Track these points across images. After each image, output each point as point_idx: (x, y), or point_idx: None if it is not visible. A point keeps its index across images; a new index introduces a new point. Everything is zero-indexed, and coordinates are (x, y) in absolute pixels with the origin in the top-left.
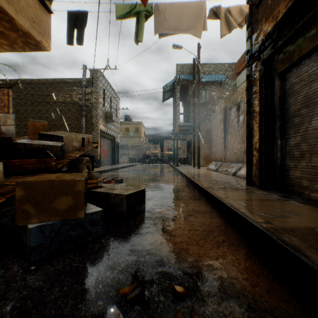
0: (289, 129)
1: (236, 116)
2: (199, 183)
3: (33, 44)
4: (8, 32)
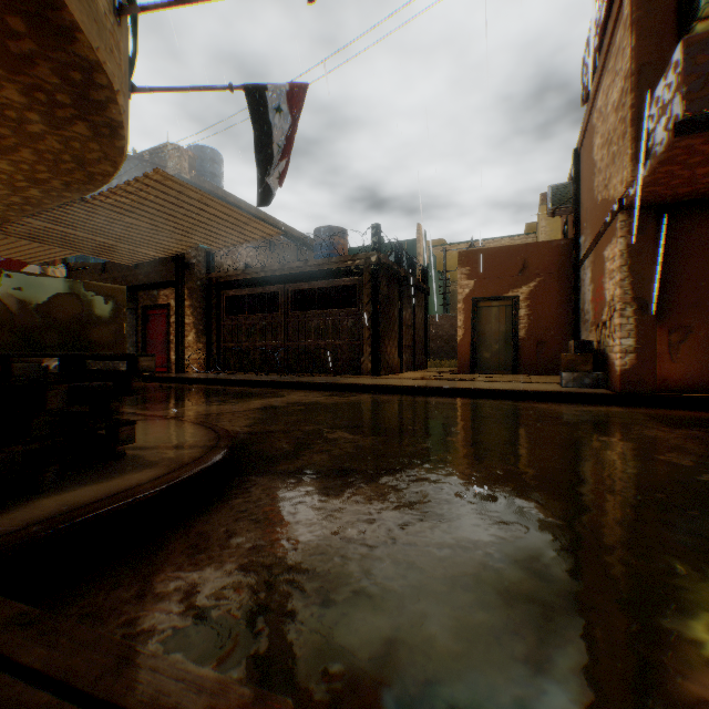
0: None
1: None
2: None
3: None
4: None
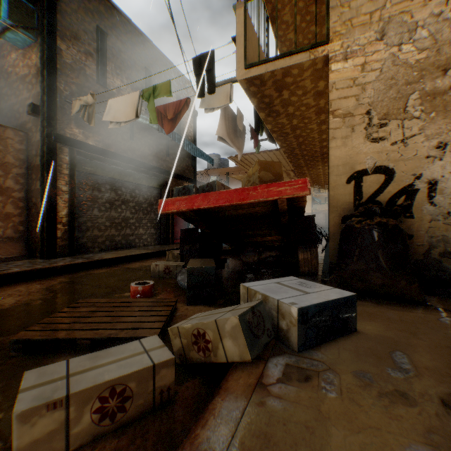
0: (79, 211)
1: None
2: (69, 264)
3: (255, 85)
4: (273, 93)
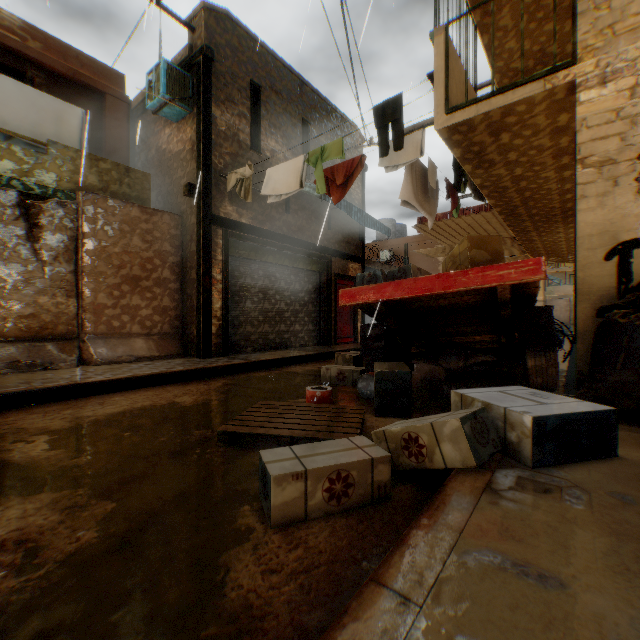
0: (231, 303)
1: (23, 221)
2: (228, 364)
3: (460, 133)
4: (485, 139)
